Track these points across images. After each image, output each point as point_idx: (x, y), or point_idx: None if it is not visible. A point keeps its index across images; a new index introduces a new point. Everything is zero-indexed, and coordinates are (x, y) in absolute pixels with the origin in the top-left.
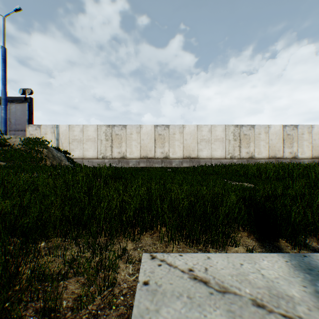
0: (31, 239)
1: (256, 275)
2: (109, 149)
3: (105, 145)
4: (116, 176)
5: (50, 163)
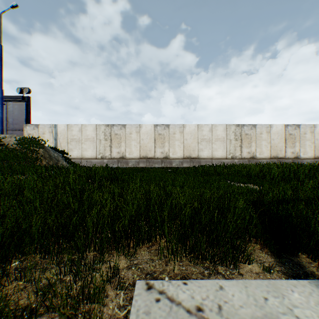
0: (1, 258)
1: (289, 318)
2: (108, 149)
3: (104, 145)
4: (112, 177)
5: (46, 163)
